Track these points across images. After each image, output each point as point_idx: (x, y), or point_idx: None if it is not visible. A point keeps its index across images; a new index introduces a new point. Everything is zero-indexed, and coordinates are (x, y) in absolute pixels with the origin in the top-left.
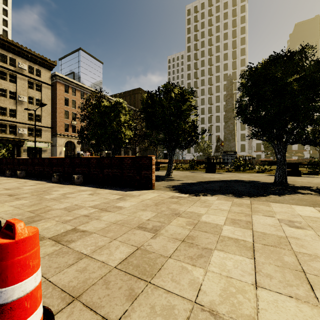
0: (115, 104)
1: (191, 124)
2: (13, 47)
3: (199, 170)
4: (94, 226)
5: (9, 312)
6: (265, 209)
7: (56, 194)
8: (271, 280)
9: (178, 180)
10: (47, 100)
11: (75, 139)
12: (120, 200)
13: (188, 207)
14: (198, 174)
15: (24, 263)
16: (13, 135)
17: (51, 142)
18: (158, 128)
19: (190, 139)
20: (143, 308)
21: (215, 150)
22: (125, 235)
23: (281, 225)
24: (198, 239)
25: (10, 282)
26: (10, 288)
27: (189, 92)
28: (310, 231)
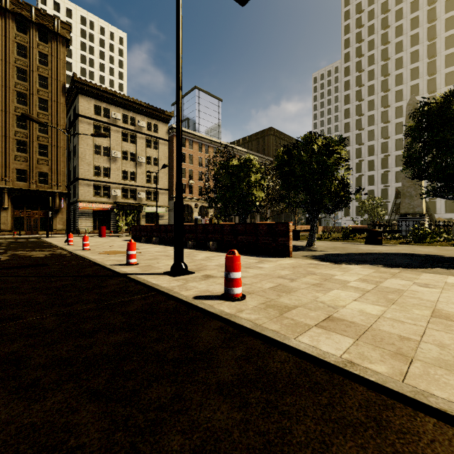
0: (244, 162)
1: (340, 181)
2: (133, 105)
3: (356, 241)
4: (245, 274)
5: (235, 282)
6: (409, 276)
7: (200, 257)
8: (367, 300)
9: (321, 250)
10: (164, 158)
11: (193, 202)
12: (259, 263)
13: (324, 270)
14: (353, 246)
15: (238, 265)
16: (133, 200)
17: (168, 206)
18: (296, 189)
19: (338, 201)
20: (285, 298)
21: (392, 211)
22: (269, 280)
23: (411, 285)
24: (326, 285)
25: (235, 271)
26: (235, 273)
27: (336, 142)
28: (437, 289)
